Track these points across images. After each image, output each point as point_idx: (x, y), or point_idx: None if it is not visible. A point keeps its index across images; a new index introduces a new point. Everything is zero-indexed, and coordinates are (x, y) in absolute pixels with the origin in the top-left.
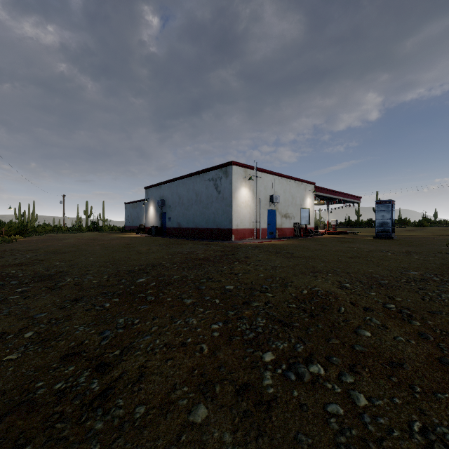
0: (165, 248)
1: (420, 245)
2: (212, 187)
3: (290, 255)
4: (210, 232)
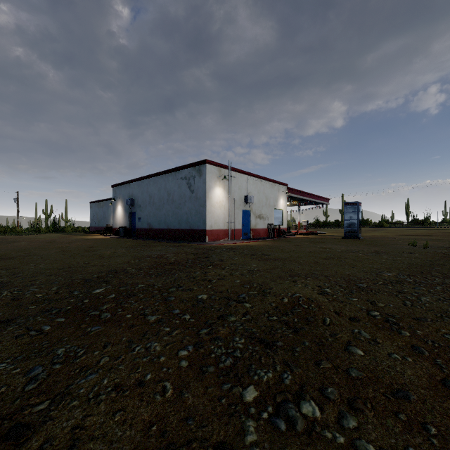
0: (133, 250)
1: (385, 245)
2: (185, 186)
3: (265, 257)
4: (183, 233)
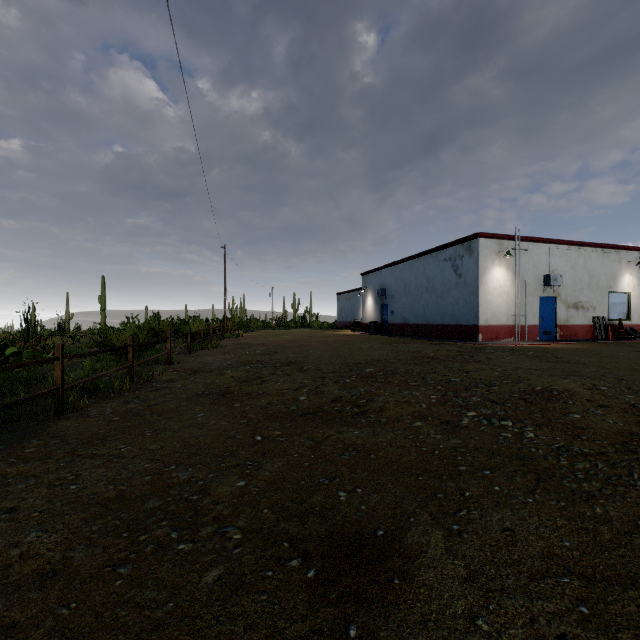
0: (389, 346)
1: None
2: (450, 270)
3: (554, 360)
4: (447, 330)
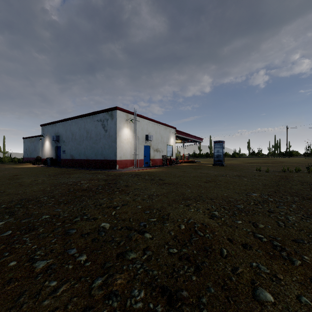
0: (53, 178)
1: (241, 170)
2: (100, 127)
3: (162, 182)
4: (99, 163)
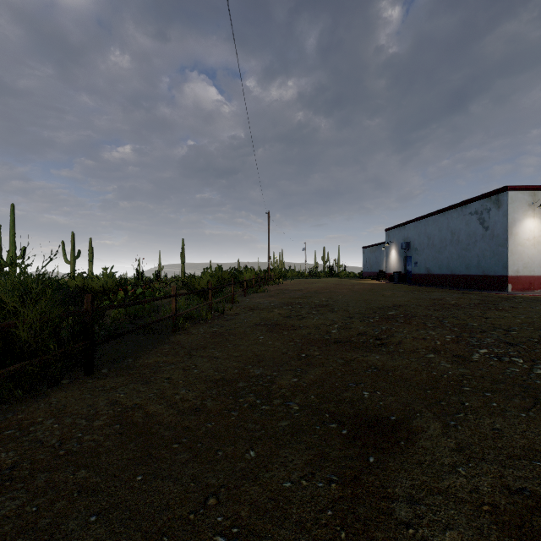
0: (411, 294)
1: None
2: (476, 223)
3: None
4: (472, 280)
